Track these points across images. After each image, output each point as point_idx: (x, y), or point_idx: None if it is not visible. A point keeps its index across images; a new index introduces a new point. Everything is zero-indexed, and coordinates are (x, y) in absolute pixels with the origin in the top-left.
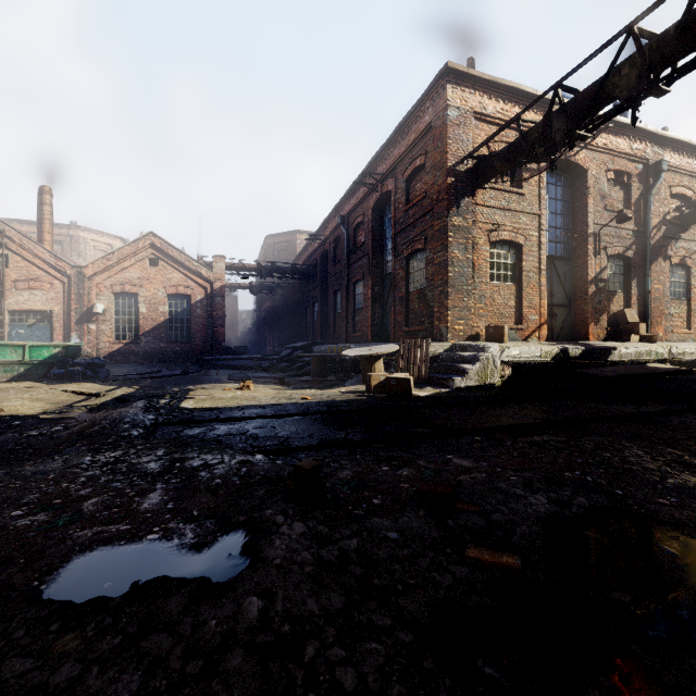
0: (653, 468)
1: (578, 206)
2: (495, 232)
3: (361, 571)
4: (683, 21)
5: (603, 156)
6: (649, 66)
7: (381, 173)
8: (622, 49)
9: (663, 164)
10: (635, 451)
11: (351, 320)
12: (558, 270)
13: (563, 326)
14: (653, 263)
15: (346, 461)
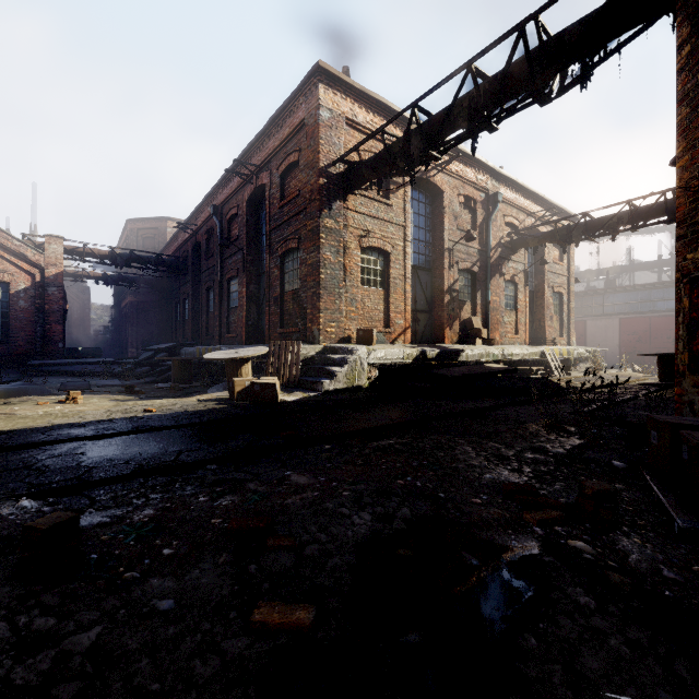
0: (475, 464)
1: (436, 222)
2: (365, 238)
3: (76, 690)
4: (506, 69)
5: (455, 181)
6: (484, 104)
7: (255, 164)
8: (464, 83)
9: (499, 196)
10: (465, 448)
11: (225, 319)
12: (421, 279)
13: (425, 330)
14: (492, 278)
15: (157, 494)
